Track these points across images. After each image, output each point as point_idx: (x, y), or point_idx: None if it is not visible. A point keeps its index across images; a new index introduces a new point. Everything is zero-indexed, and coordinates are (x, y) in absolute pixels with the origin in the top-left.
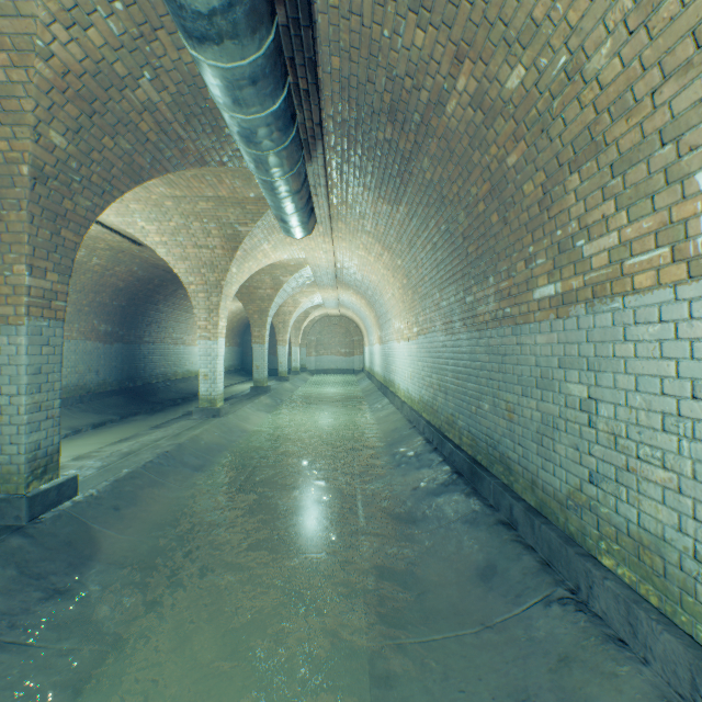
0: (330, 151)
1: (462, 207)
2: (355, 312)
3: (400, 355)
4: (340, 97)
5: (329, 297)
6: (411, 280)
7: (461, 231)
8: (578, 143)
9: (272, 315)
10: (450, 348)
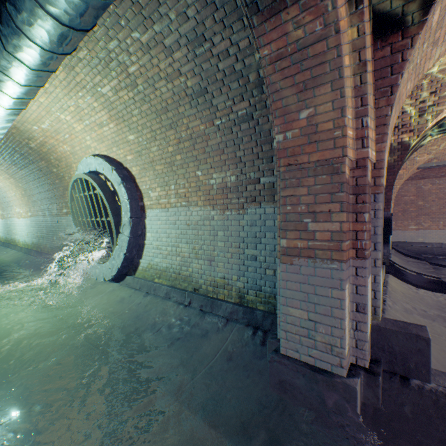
0: None
1: (47, 183)
2: None
3: (21, 225)
4: (0, 144)
5: None
6: (28, 193)
7: (47, 188)
8: (67, 187)
9: None
10: (45, 222)
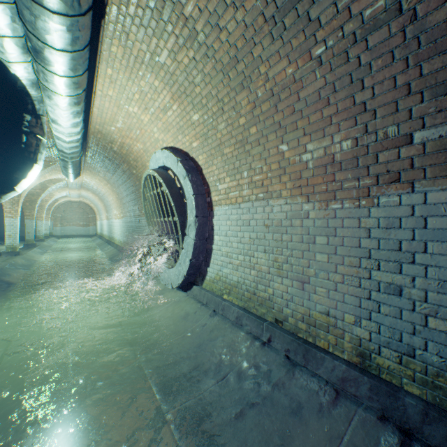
0: (88, 157)
1: (131, 185)
2: (92, 201)
3: (117, 225)
4: (94, 152)
5: (75, 193)
6: (120, 197)
7: (131, 190)
8: None
9: (39, 203)
10: (131, 222)
